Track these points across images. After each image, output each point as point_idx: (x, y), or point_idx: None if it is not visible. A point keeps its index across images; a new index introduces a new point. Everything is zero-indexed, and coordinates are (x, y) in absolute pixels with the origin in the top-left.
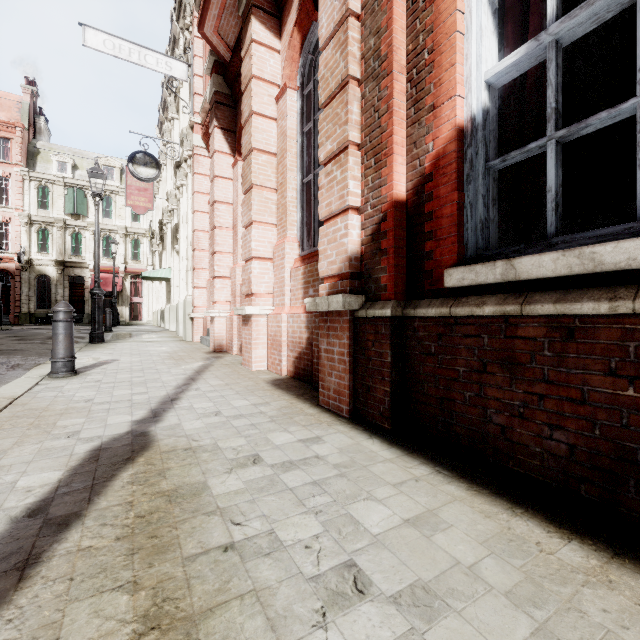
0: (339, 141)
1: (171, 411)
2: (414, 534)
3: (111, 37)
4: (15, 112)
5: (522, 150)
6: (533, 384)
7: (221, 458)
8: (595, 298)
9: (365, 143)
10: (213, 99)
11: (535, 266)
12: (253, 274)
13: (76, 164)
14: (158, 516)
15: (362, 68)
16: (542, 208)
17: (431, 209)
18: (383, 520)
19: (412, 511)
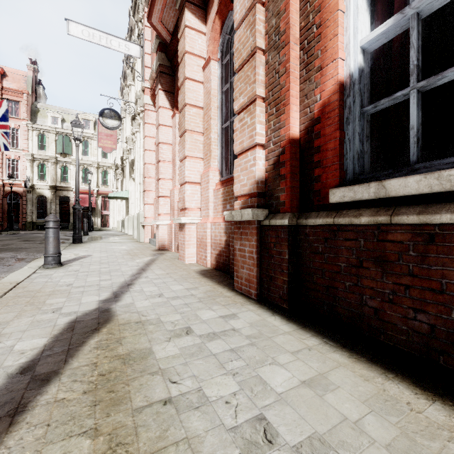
0: (249, 96)
1: (127, 293)
2: (309, 393)
3: (87, 28)
4: (23, 83)
5: (390, 98)
6: (400, 277)
7: (162, 329)
8: (452, 210)
9: (268, 97)
10: (158, 70)
11: (402, 186)
12: (186, 194)
13: (64, 118)
14: (115, 375)
15: (266, 41)
16: (405, 142)
17: (319, 144)
18: (285, 381)
19: (307, 374)
